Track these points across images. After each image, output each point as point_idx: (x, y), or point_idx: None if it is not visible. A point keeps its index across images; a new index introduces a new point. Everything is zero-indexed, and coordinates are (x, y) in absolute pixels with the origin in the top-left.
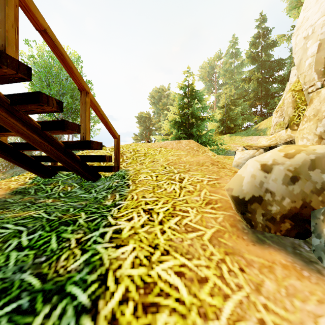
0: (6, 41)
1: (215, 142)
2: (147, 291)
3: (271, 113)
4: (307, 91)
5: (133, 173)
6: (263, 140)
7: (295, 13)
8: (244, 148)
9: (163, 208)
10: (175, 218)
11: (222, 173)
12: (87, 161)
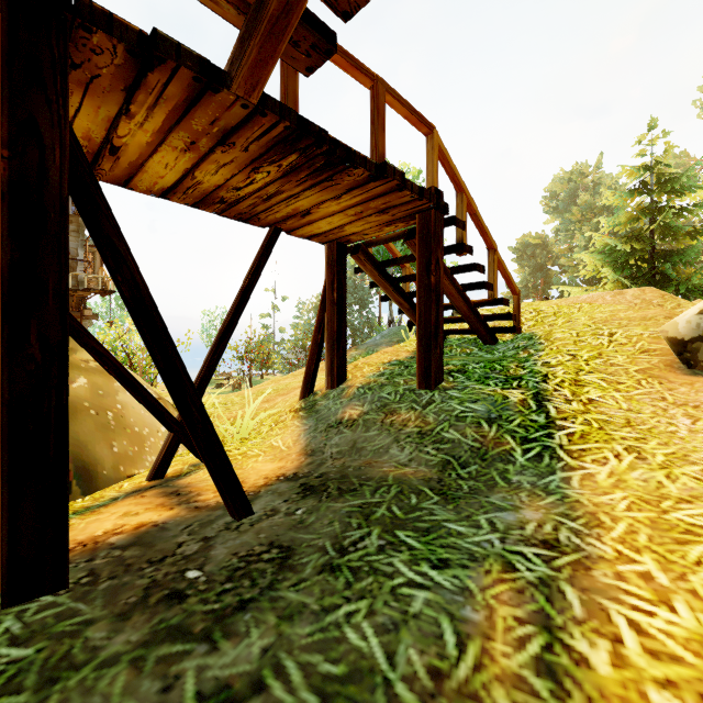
0: (463, 235)
1: None
2: (576, 382)
3: None
4: None
5: (543, 334)
6: None
7: None
8: None
9: (587, 354)
10: (600, 359)
11: None
12: (490, 320)
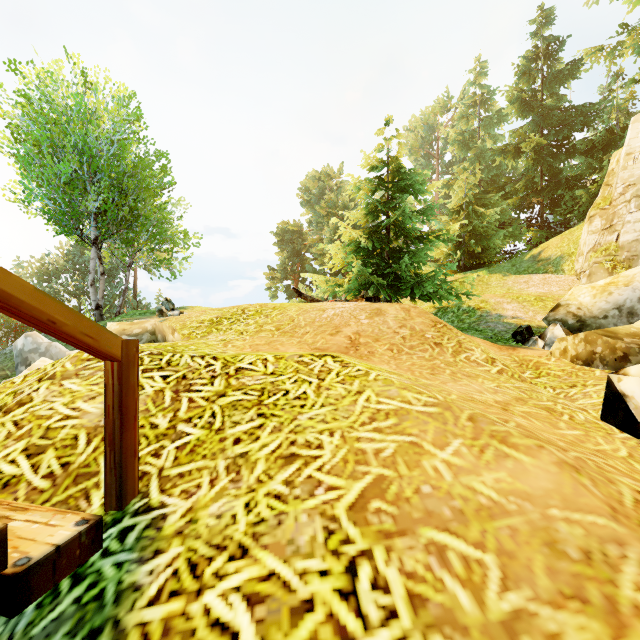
0: None
1: (451, 294)
2: None
3: (565, 222)
4: None
5: (146, 633)
6: (584, 293)
7: None
8: None
9: None
10: None
11: None
12: None
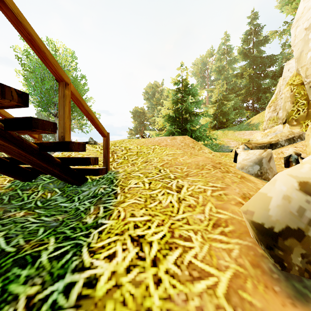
0: None
1: (208, 137)
2: None
3: (263, 108)
4: (310, 85)
5: (122, 177)
6: (258, 136)
7: (288, 8)
8: (245, 146)
9: (157, 235)
10: (174, 251)
11: (228, 180)
12: (68, 164)
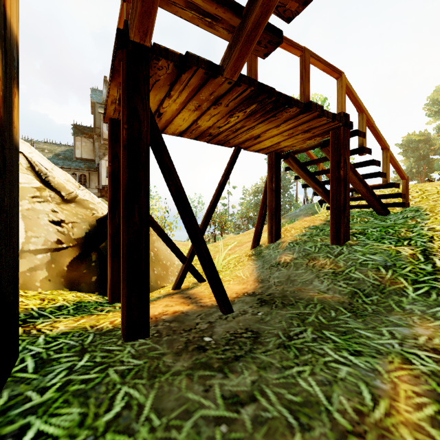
0: (363, 141)
1: None
2: None
3: None
4: None
5: (428, 207)
6: None
7: None
8: None
9: None
10: None
11: None
12: (384, 198)
